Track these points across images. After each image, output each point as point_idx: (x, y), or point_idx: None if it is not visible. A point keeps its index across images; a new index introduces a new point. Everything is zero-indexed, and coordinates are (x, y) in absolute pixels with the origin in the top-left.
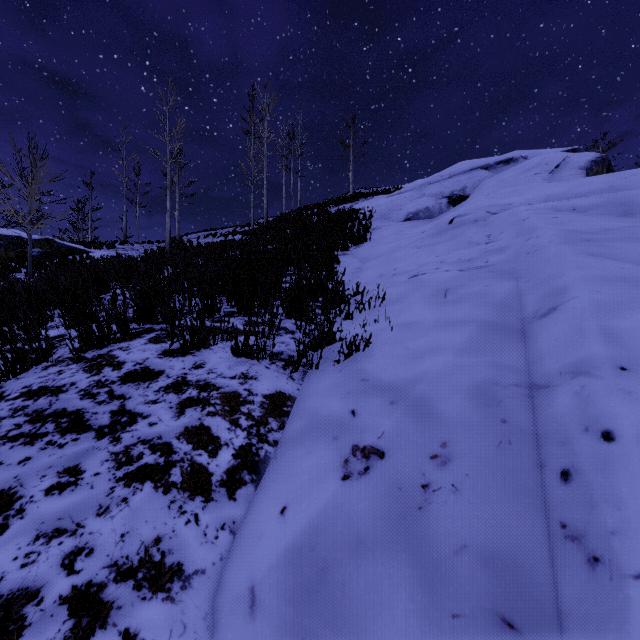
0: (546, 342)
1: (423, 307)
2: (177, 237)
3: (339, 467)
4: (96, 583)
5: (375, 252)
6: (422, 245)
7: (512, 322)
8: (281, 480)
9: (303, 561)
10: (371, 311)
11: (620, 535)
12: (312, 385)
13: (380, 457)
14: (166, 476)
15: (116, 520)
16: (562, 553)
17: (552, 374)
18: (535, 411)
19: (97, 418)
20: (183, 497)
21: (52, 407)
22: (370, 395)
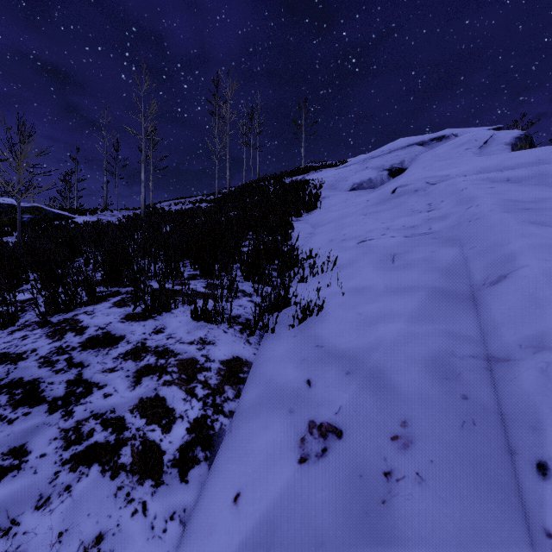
0: (500, 311)
1: (372, 272)
2: (151, 205)
3: (295, 447)
4: None
5: (325, 218)
6: (368, 212)
7: (461, 289)
8: (235, 459)
9: None
10: (323, 275)
11: None
12: (268, 350)
13: (338, 436)
14: (115, 457)
15: (55, 515)
16: None
17: (511, 347)
18: (496, 387)
19: (52, 389)
20: (132, 482)
21: (9, 376)
22: (325, 363)
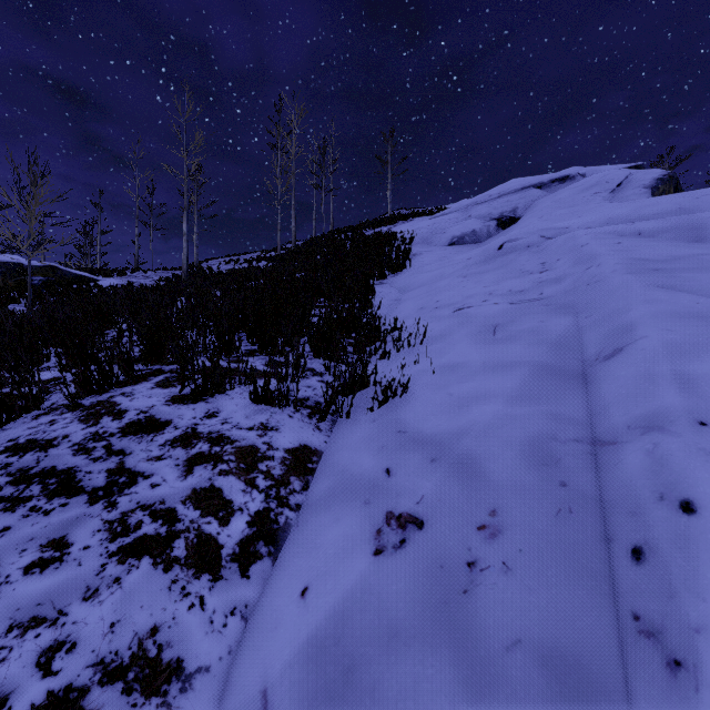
0: (611, 389)
1: (469, 346)
2: (195, 263)
3: (370, 539)
4: (77, 687)
5: (415, 281)
6: (468, 274)
7: (571, 365)
8: (303, 553)
9: (326, 657)
10: (410, 350)
11: (706, 634)
12: (342, 437)
13: (418, 527)
14: (168, 550)
15: (105, 606)
16: (635, 652)
17: (619, 428)
18: (599, 472)
19: (91, 478)
20: (187, 575)
21: (40, 465)
22: (408, 450)
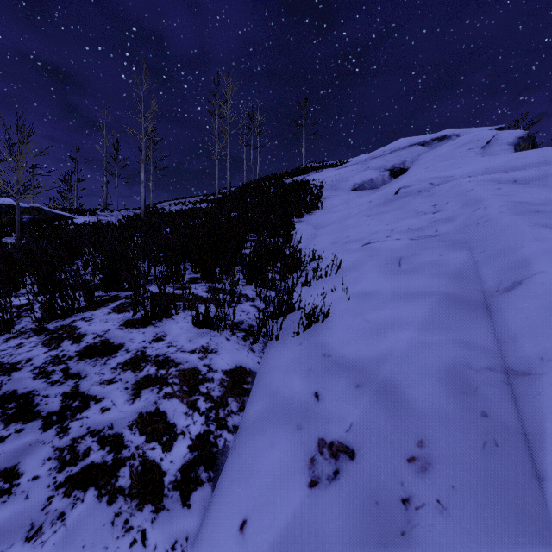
0: (516, 320)
1: (379, 276)
2: (151, 205)
3: (305, 468)
4: None
5: (327, 220)
6: (371, 214)
7: (473, 295)
8: (241, 480)
9: None
10: (327, 278)
11: None
12: (272, 358)
13: (350, 457)
14: (113, 479)
15: (47, 548)
16: None
17: (531, 359)
18: (518, 403)
19: (47, 402)
20: (130, 507)
21: (2, 389)
22: (333, 375)
